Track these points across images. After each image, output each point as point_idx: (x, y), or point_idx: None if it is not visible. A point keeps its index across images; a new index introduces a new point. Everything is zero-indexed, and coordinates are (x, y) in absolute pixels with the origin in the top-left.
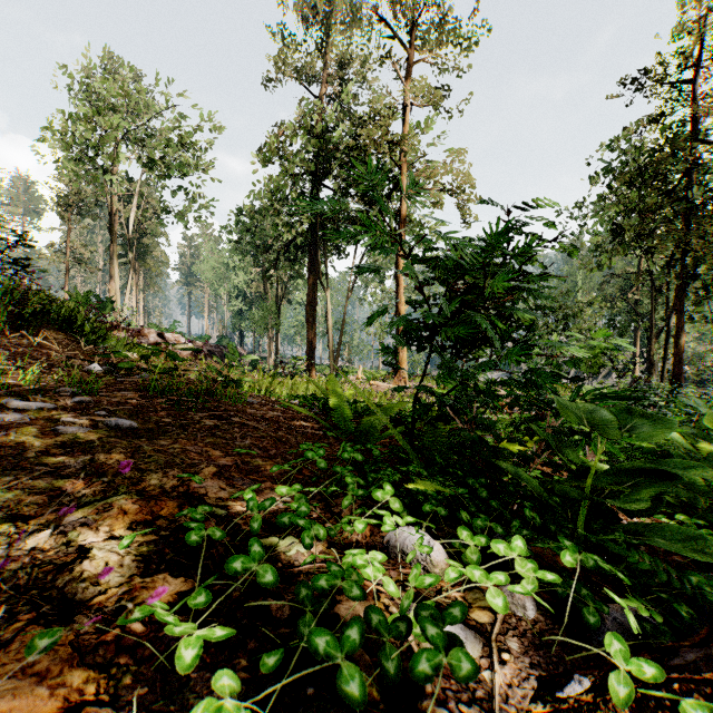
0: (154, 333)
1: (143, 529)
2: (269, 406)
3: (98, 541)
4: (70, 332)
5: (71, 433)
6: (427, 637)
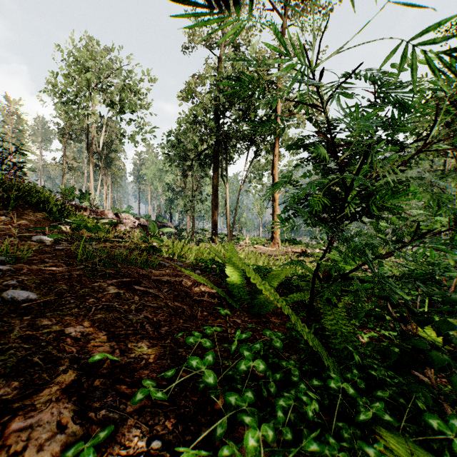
0: (111, 213)
1: None
2: (177, 268)
3: None
4: (46, 212)
5: None
6: None
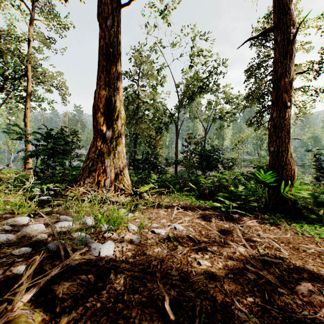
0: None
1: None
2: None
3: None
4: None
5: None
6: (35, 185)
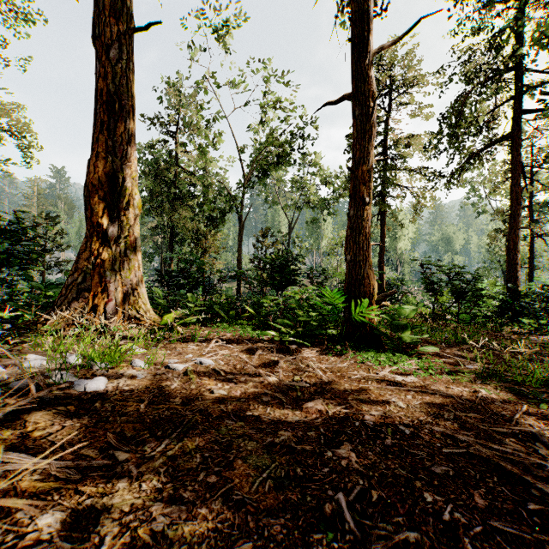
0: None
1: None
2: None
3: None
4: None
5: None
6: None
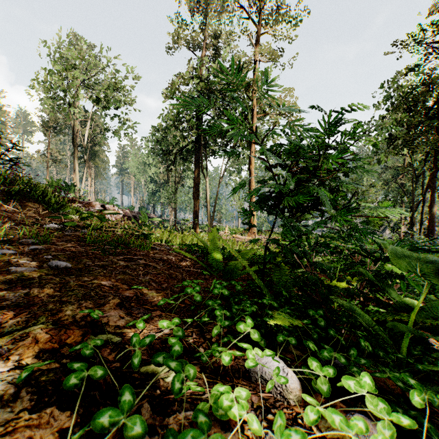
0: (98, 205)
1: (48, 357)
2: (166, 251)
3: (4, 372)
4: (43, 203)
5: (20, 272)
6: None
